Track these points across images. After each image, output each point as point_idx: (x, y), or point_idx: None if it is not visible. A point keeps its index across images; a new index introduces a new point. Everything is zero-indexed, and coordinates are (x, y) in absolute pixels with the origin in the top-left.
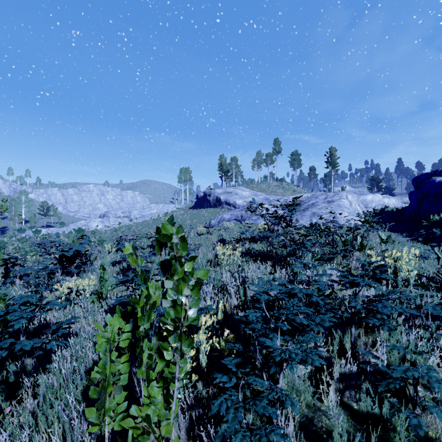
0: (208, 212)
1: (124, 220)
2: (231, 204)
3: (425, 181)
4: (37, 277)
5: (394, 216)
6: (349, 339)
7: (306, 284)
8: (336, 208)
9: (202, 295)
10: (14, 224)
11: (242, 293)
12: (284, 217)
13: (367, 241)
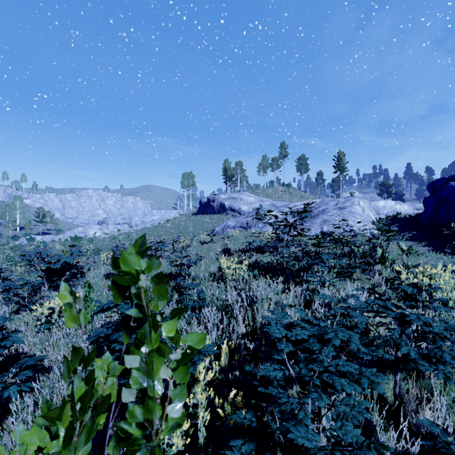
0: (212, 218)
1: (124, 227)
2: (236, 210)
3: (443, 187)
4: (16, 295)
5: (408, 223)
6: (390, 387)
7: (326, 306)
8: (349, 215)
9: (203, 319)
10: (7, 231)
11: (250, 317)
12: (295, 226)
13: (388, 252)
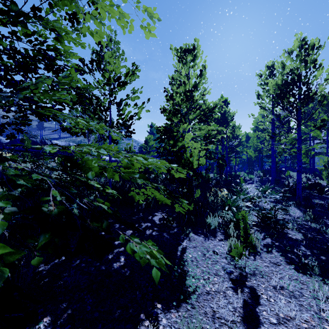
0: None
1: None
2: None
3: None
4: None
5: None
6: None
7: None
8: None
9: None
10: None
11: None
12: None
13: None
